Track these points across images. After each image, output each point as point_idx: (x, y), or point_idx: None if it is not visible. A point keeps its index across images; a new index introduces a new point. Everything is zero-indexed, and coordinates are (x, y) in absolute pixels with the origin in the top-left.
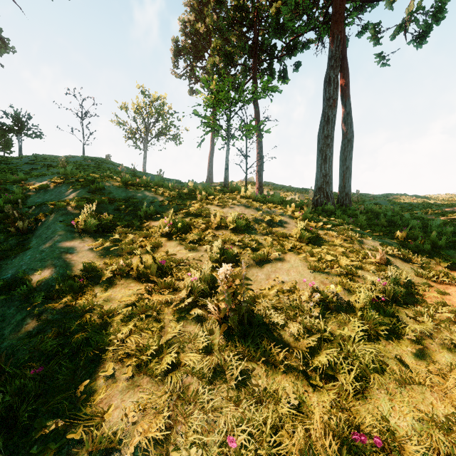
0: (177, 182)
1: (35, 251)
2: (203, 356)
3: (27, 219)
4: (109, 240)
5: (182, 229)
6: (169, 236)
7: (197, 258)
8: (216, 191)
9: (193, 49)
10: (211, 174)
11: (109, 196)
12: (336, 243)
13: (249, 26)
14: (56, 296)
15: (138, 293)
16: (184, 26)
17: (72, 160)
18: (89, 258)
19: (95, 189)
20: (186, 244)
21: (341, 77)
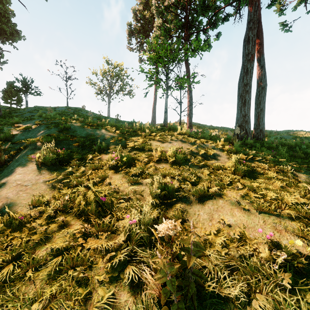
0: (129, 123)
1: None
2: None
3: (9, 153)
4: (63, 172)
5: (127, 162)
6: (115, 168)
7: (139, 192)
8: (157, 129)
9: (142, 30)
10: (155, 118)
11: (73, 134)
12: (271, 176)
13: (182, 8)
14: None
15: (74, 236)
16: (135, 14)
17: (58, 109)
18: (41, 190)
19: (63, 129)
20: (129, 178)
21: (256, 38)
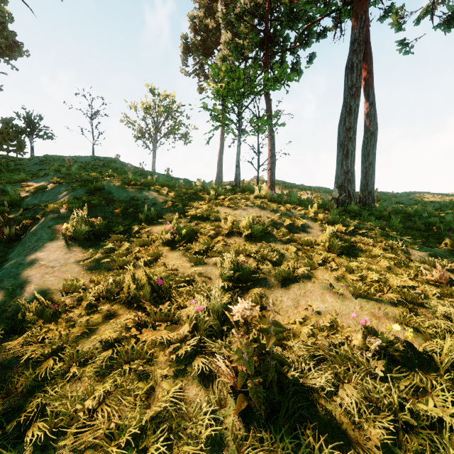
0: (185, 181)
1: (13, 263)
2: (210, 453)
3: (18, 223)
4: (101, 249)
5: (186, 235)
6: (171, 244)
7: (204, 274)
8: (226, 190)
9: (202, 46)
10: (221, 173)
11: (108, 197)
12: (375, 253)
13: (260, 17)
14: (21, 329)
15: (125, 328)
16: (193, 23)
17: (81, 160)
18: (73, 273)
19: (94, 190)
20: (190, 256)
21: (364, 64)
